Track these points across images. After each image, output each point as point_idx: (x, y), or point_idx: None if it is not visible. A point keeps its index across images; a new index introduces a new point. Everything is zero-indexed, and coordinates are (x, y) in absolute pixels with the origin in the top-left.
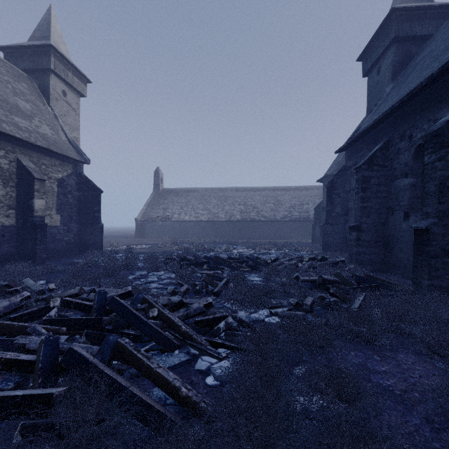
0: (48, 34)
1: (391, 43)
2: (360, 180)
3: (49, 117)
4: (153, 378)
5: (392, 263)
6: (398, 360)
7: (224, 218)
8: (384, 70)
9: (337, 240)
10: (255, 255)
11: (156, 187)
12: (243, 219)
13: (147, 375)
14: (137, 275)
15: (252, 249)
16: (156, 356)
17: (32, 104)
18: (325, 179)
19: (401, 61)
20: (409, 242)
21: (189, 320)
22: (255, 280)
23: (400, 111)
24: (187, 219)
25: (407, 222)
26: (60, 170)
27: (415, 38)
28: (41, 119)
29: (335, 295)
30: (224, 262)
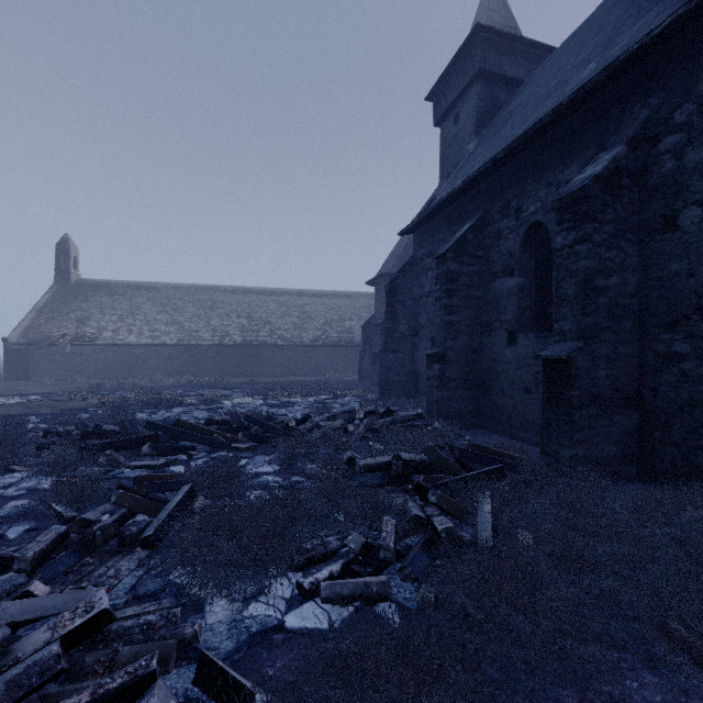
0: None
1: (475, 78)
2: (445, 277)
3: None
4: None
5: (489, 413)
6: None
7: (209, 340)
8: (465, 118)
9: (402, 378)
10: (266, 408)
11: (63, 276)
12: (246, 343)
13: None
14: None
15: (260, 396)
16: None
17: None
18: (379, 280)
19: (487, 109)
20: (516, 379)
21: None
22: (262, 473)
23: (502, 169)
24: (133, 341)
25: (514, 347)
26: None
27: (504, 80)
28: None
29: (441, 506)
30: (195, 431)
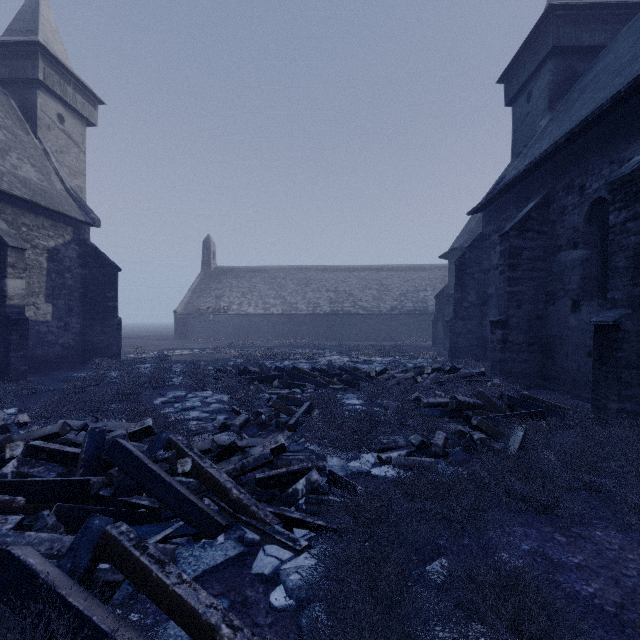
0: (34, 26)
1: (548, 56)
2: (508, 253)
3: (35, 153)
4: (168, 606)
5: (554, 375)
6: (596, 543)
7: (305, 310)
8: (538, 96)
9: (471, 342)
10: (352, 364)
11: (206, 265)
12: (334, 312)
13: (157, 600)
14: (169, 397)
15: (346, 355)
16: (184, 547)
17: (7, 133)
18: (452, 254)
19: (562, 82)
20: (580, 344)
21: (247, 475)
22: (352, 404)
23: (567, 150)
24: (252, 311)
25: (578, 314)
26: (52, 234)
27: (582, 50)
28: (21, 156)
29: (481, 428)
30: (305, 375)
